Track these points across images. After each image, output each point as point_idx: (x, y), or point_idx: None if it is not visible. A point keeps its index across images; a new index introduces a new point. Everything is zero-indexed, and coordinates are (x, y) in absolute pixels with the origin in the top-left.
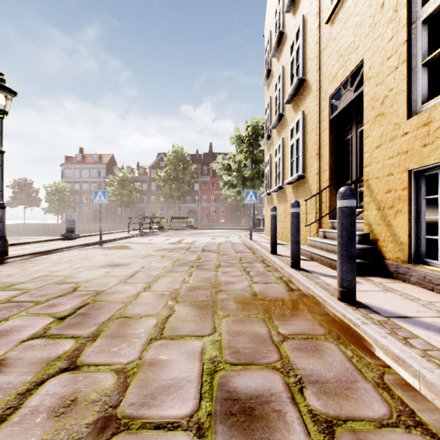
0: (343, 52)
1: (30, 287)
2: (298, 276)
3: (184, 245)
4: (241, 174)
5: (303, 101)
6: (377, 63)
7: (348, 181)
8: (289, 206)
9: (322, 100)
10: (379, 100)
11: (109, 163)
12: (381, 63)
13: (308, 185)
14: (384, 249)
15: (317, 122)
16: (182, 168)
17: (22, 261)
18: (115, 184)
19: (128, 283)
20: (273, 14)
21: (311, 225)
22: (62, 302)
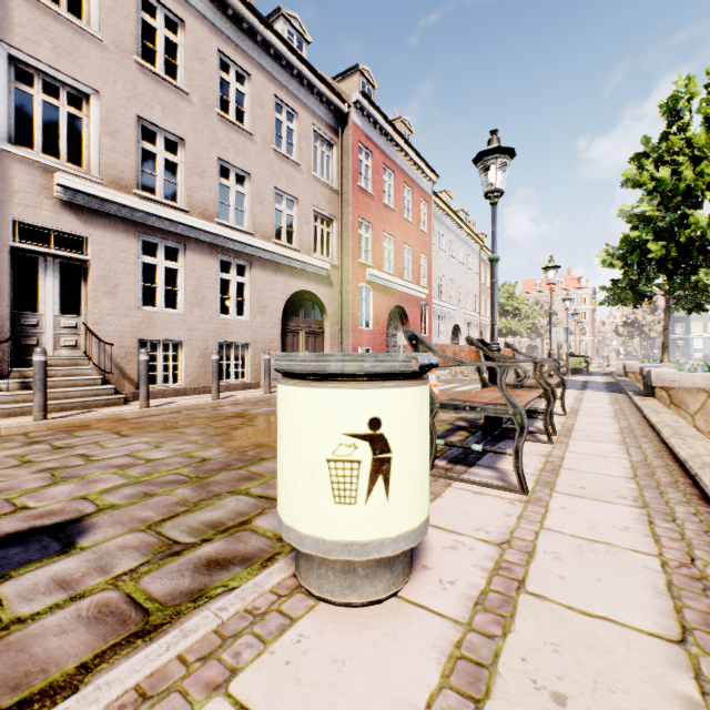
0: None
1: None
2: None
3: None
4: None
5: None
6: None
7: None
8: None
9: None
10: None
11: None
12: None
13: None
14: None
15: None
16: None
17: None
18: None
19: None
20: None
21: None
22: None
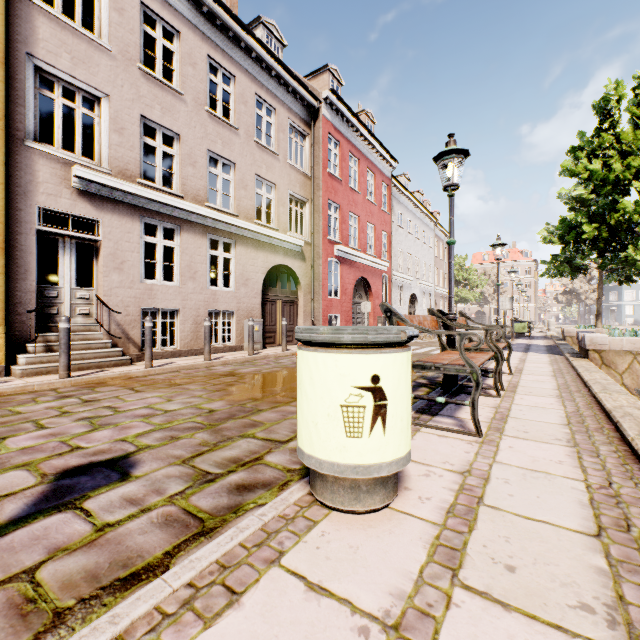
0: None
1: None
2: None
3: None
4: None
5: None
6: None
7: None
8: None
9: None
10: None
11: None
12: None
13: None
14: None
15: None
16: None
17: None
18: None
19: None
20: None
21: None
22: None
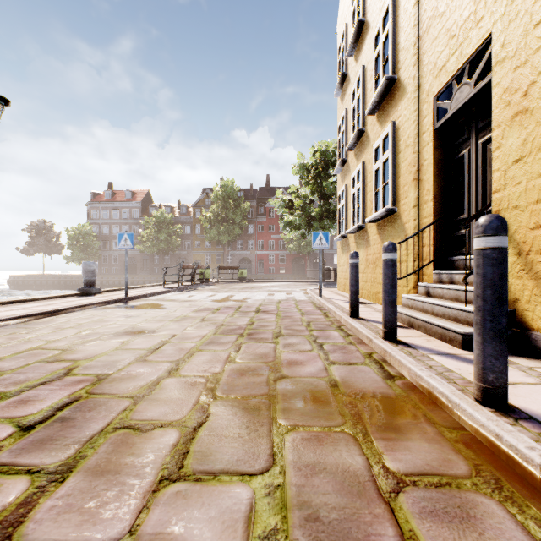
0: (456, 30)
1: (7, 366)
2: (398, 355)
3: (233, 304)
4: (306, 213)
5: (393, 108)
6: (515, 35)
7: (462, 215)
8: (373, 252)
9: (422, 104)
10: (519, 90)
11: (144, 202)
12: (523, 34)
13: (401, 222)
14: (529, 314)
15: (415, 135)
16: (233, 207)
17: (15, 325)
18: (150, 227)
19: (148, 362)
20: (350, 1)
21: (406, 277)
22: (40, 394)
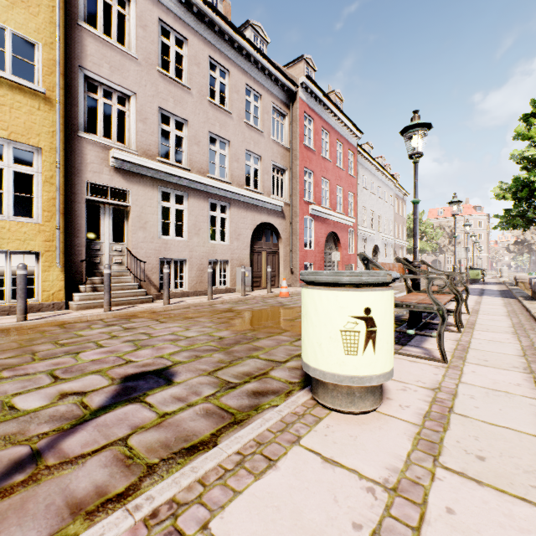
0: None
1: None
2: None
3: None
4: None
5: None
6: None
7: None
8: None
9: None
10: None
11: None
12: None
13: None
14: None
15: None
16: None
17: None
18: None
19: None
20: None
21: None
22: (45, 366)
